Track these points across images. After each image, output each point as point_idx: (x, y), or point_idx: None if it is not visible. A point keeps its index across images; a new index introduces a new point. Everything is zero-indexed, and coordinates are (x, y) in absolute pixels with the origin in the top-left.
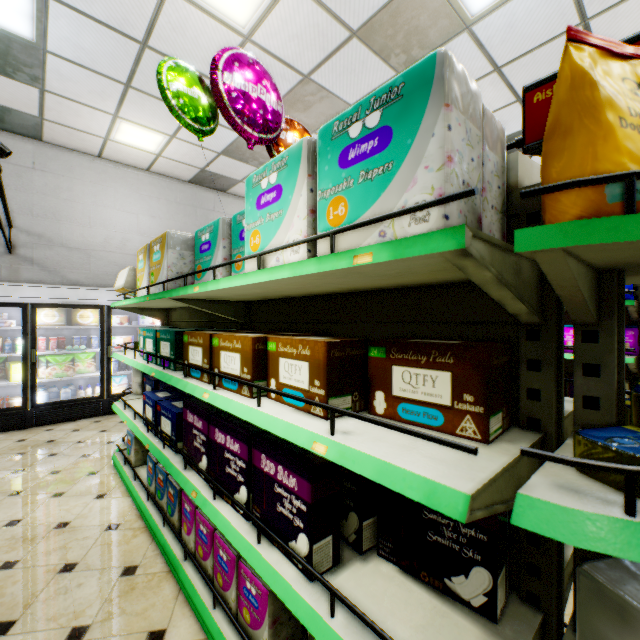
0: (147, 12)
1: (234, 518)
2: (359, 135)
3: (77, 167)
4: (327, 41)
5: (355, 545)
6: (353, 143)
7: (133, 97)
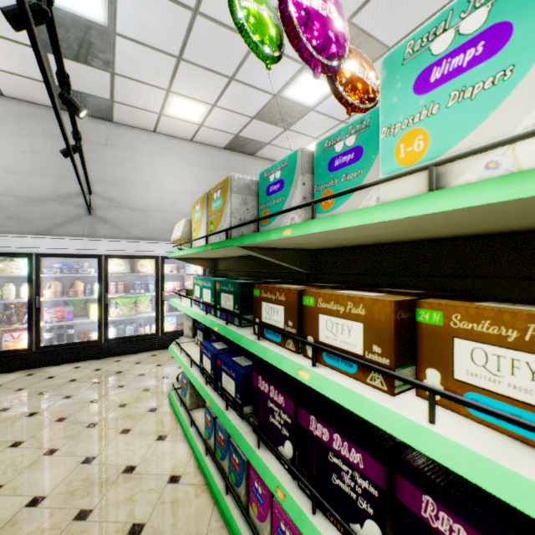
0: None
1: None
2: None
3: (138, 141)
4: None
5: None
6: None
7: (183, 70)
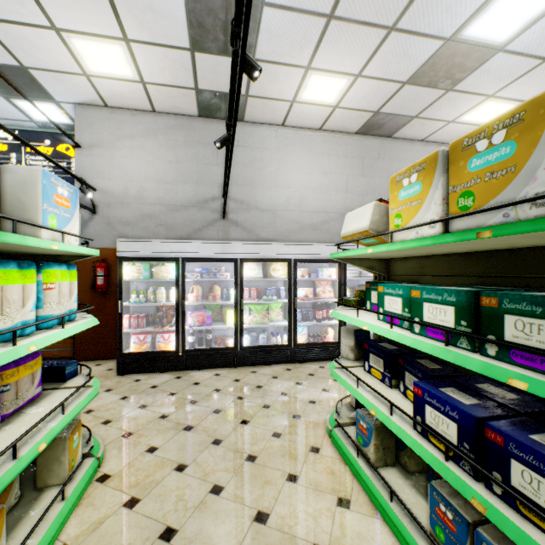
0: None
1: None
2: None
3: (266, 138)
4: None
5: None
6: None
7: (331, 33)
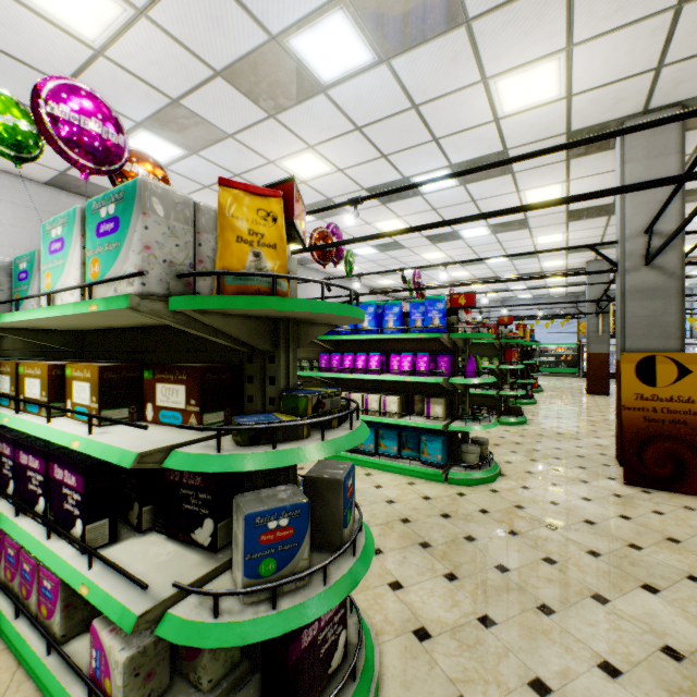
0: None
1: (32, 527)
2: (106, 217)
3: None
4: (191, 74)
5: (138, 527)
6: (103, 221)
7: None
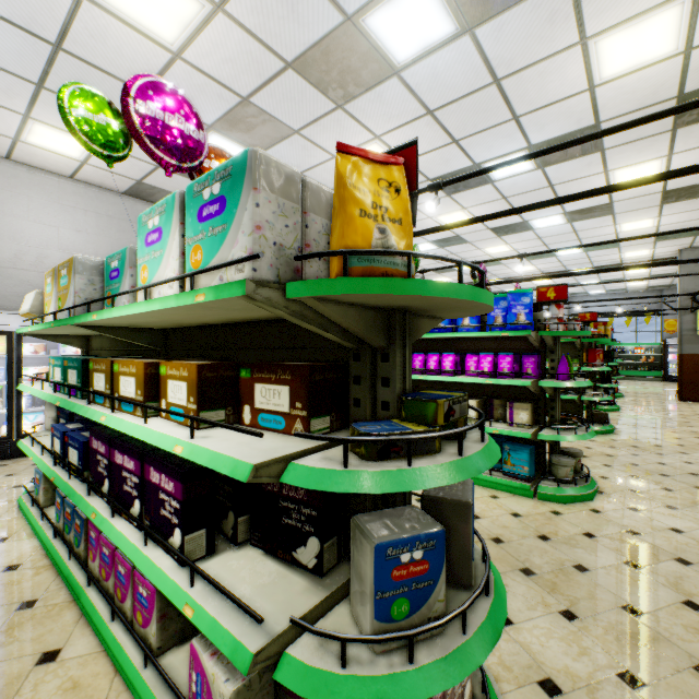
0: (59, 15)
1: (128, 530)
2: (209, 198)
3: None
4: (263, 68)
5: (232, 539)
6: (206, 204)
7: (48, 98)
